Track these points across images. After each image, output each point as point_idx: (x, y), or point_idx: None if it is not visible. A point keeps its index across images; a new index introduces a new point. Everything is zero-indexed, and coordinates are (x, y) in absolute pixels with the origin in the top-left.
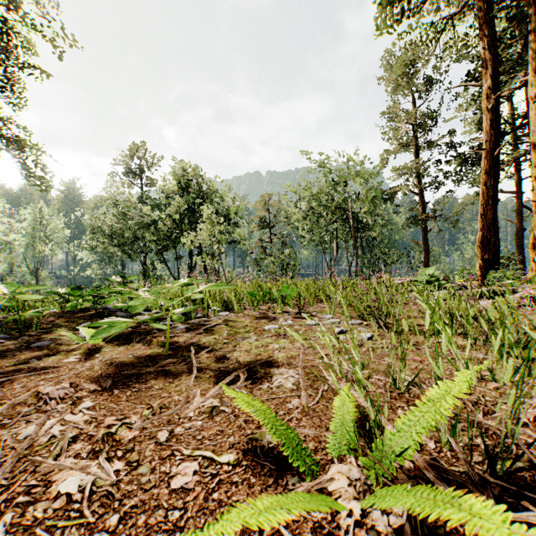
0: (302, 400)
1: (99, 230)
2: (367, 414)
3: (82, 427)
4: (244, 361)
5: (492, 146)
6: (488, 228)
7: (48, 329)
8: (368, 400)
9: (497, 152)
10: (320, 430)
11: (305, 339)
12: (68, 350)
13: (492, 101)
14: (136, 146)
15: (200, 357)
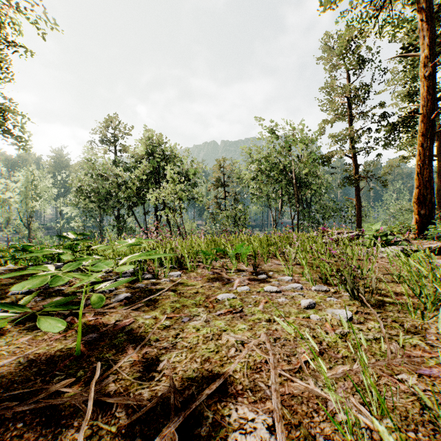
0: None
1: (79, 189)
2: None
3: None
4: (184, 378)
5: (427, 111)
6: (424, 185)
7: None
8: None
9: (432, 115)
10: None
11: (268, 321)
12: None
13: (427, 69)
14: (111, 118)
15: (122, 363)
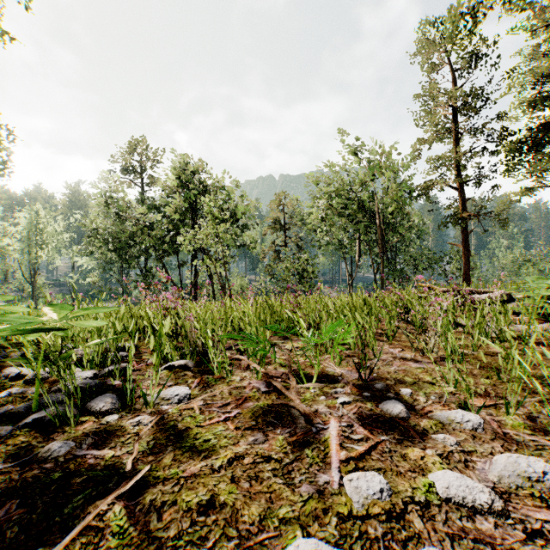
0: None
1: (93, 233)
2: None
3: None
4: None
5: None
6: None
7: None
8: None
9: None
10: None
11: None
12: None
13: None
14: (137, 141)
15: None
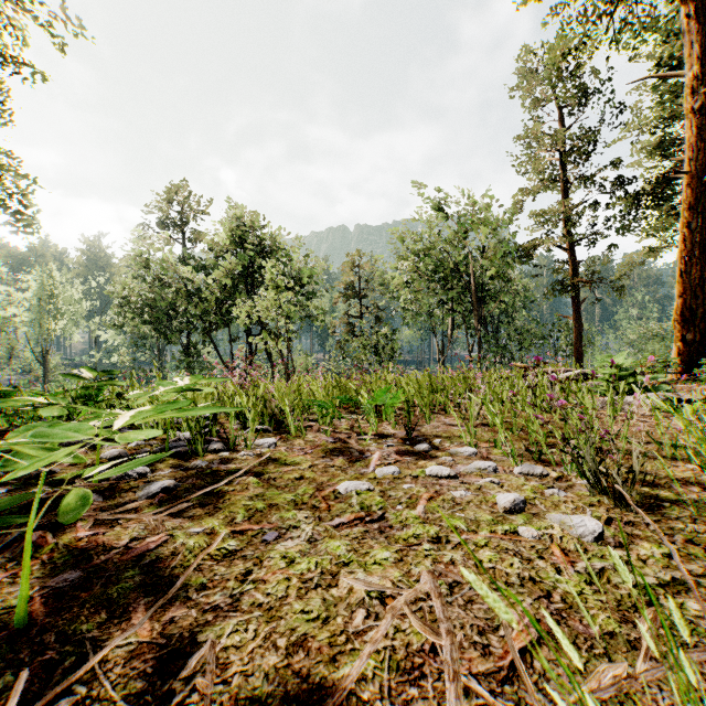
0: None
1: (124, 302)
2: None
3: None
4: (241, 697)
5: (697, 168)
6: (692, 292)
7: None
8: None
9: None
10: None
11: (435, 541)
12: None
13: (698, 98)
14: (177, 187)
15: (109, 651)
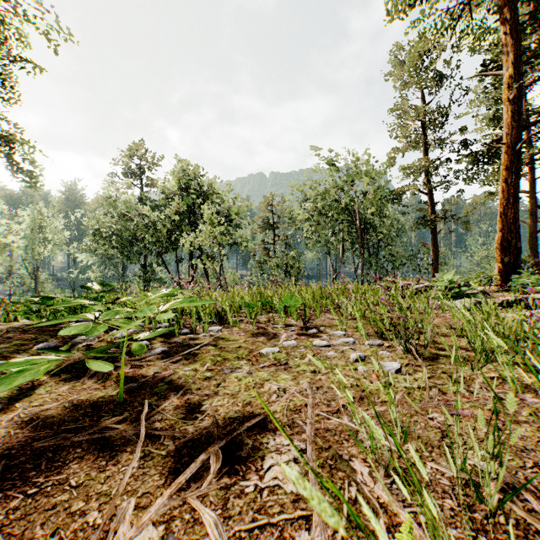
0: (315, 538)
1: (97, 232)
2: None
3: None
4: (226, 417)
5: (512, 140)
6: (508, 228)
7: None
8: None
9: (518, 145)
10: None
11: (313, 372)
12: None
13: (512, 91)
14: (136, 145)
15: (165, 407)
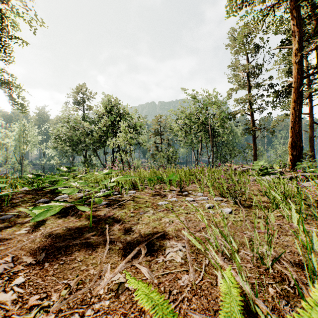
0: (190, 277)
1: (58, 137)
2: (244, 293)
3: (8, 308)
4: (145, 233)
5: (297, 85)
6: (295, 135)
7: (14, 204)
8: (247, 285)
9: (301, 88)
10: (209, 317)
11: (186, 213)
12: (22, 222)
13: (298, 57)
14: (81, 86)
15: (113, 229)
